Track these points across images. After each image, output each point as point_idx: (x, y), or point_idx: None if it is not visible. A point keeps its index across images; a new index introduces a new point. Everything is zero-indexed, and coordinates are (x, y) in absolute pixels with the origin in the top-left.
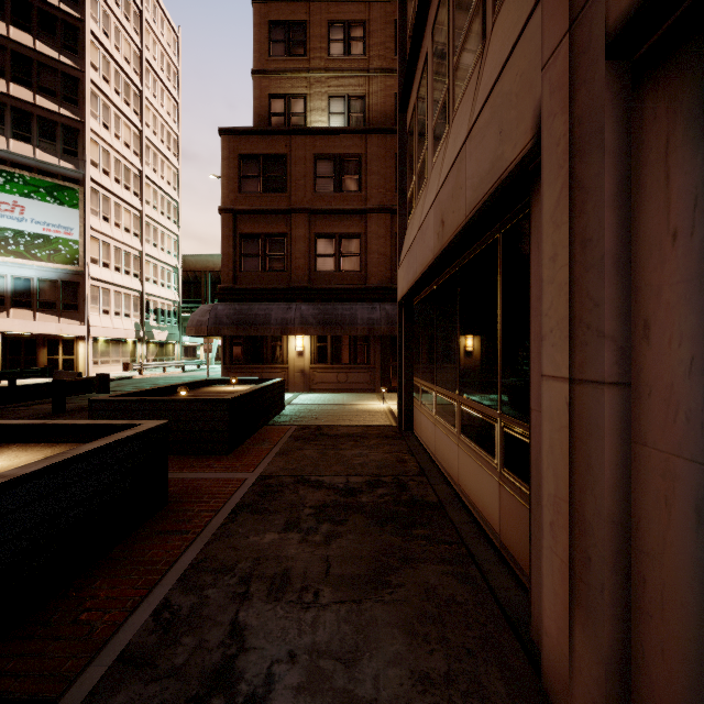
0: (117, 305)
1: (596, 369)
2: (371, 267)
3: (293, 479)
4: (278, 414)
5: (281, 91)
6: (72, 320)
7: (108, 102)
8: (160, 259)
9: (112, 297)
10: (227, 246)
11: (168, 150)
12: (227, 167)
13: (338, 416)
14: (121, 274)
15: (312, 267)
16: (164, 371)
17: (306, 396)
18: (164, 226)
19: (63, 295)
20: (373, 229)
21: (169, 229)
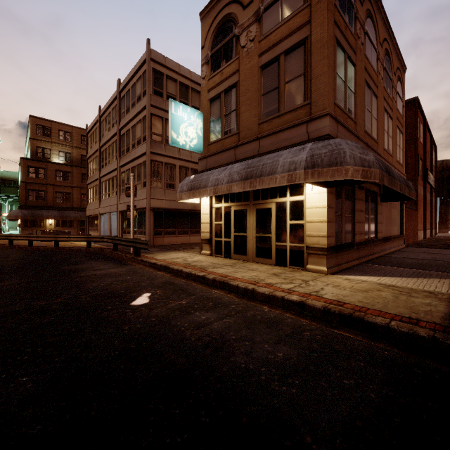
0: None
1: (99, 224)
2: (74, 202)
3: None
4: None
5: (41, 146)
6: None
7: None
8: None
9: None
10: (23, 192)
11: None
12: (23, 169)
13: None
14: None
15: (55, 200)
16: None
17: None
18: None
19: None
20: (75, 192)
21: None
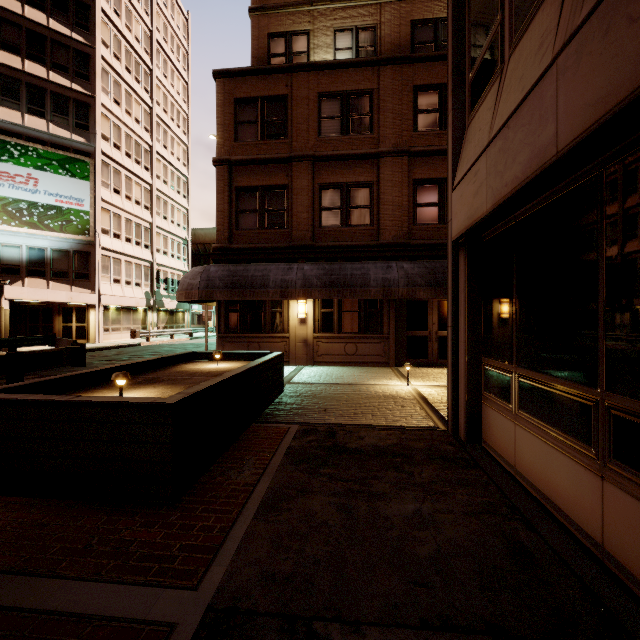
0: (127, 274)
1: None
2: (384, 221)
3: (285, 638)
4: (274, 399)
5: (281, 29)
6: (83, 289)
7: (119, 79)
8: (169, 231)
9: (123, 267)
10: (221, 202)
11: (178, 127)
12: (221, 114)
13: (353, 406)
14: (132, 245)
15: (316, 223)
16: (172, 338)
17: (309, 371)
18: (174, 199)
19: (75, 264)
20: (387, 176)
21: (179, 203)
